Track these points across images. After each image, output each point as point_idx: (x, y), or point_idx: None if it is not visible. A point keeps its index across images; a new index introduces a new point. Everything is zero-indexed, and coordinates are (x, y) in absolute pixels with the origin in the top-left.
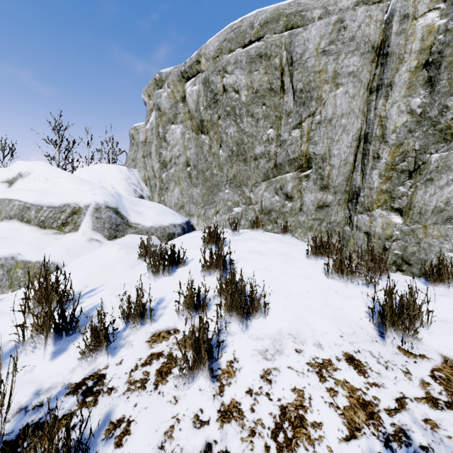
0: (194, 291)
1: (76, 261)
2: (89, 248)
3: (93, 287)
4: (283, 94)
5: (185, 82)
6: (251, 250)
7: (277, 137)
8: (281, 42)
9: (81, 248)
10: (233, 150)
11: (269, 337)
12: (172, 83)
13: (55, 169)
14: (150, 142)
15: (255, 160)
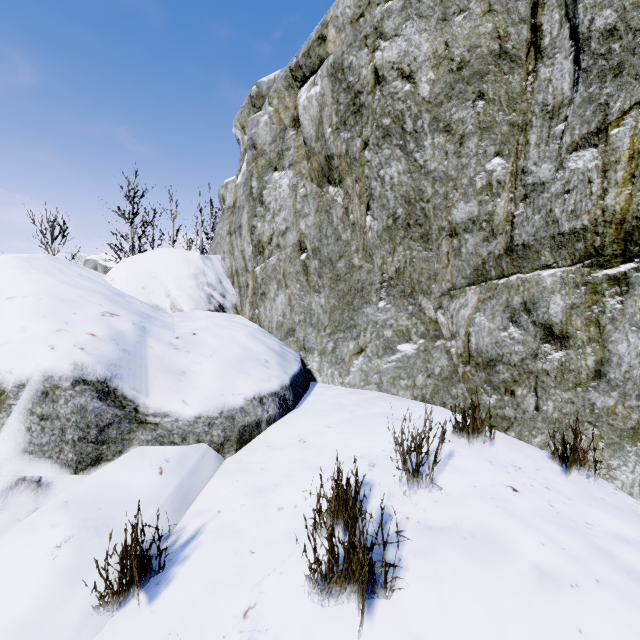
0: None
1: None
2: None
3: None
4: (536, 62)
5: (298, 88)
6: None
7: (513, 177)
8: None
9: None
10: (398, 215)
11: None
12: (275, 94)
13: (23, 276)
14: (240, 207)
15: (451, 236)
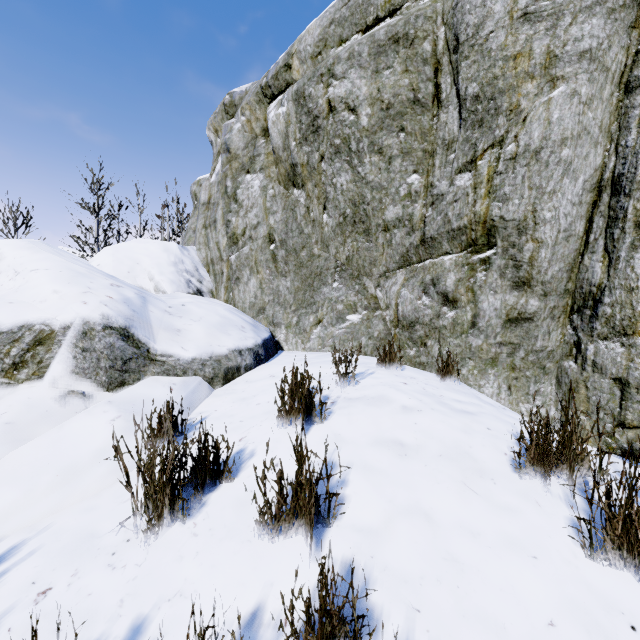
0: None
1: (13, 455)
2: (56, 417)
3: (17, 538)
4: (438, 109)
5: (267, 103)
6: (381, 438)
7: (425, 189)
8: (435, 11)
9: (37, 417)
10: (347, 214)
11: None
12: (248, 106)
13: (37, 254)
14: (215, 204)
15: (385, 231)
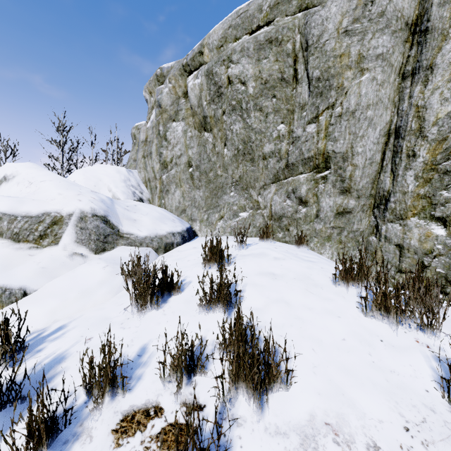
0: (186, 343)
1: (50, 284)
2: (69, 266)
3: (64, 321)
4: (296, 84)
5: (187, 76)
6: (262, 272)
7: (288, 134)
8: (294, 25)
9: (58, 266)
10: (239, 149)
11: (296, 430)
12: (173, 77)
13: (42, 171)
14: (150, 141)
15: (263, 159)
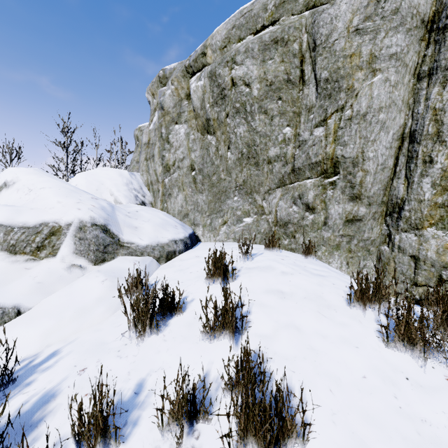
0: (188, 384)
1: (45, 301)
2: (67, 280)
3: (58, 345)
4: (303, 86)
5: (189, 78)
6: (269, 289)
7: (295, 137)
8: (301, 24)
9: (55, 280)
10: (243, 152)
11: None
12: (176, 79)
13: (42, 178)
14: (153, 144)
15: (268, 163)
